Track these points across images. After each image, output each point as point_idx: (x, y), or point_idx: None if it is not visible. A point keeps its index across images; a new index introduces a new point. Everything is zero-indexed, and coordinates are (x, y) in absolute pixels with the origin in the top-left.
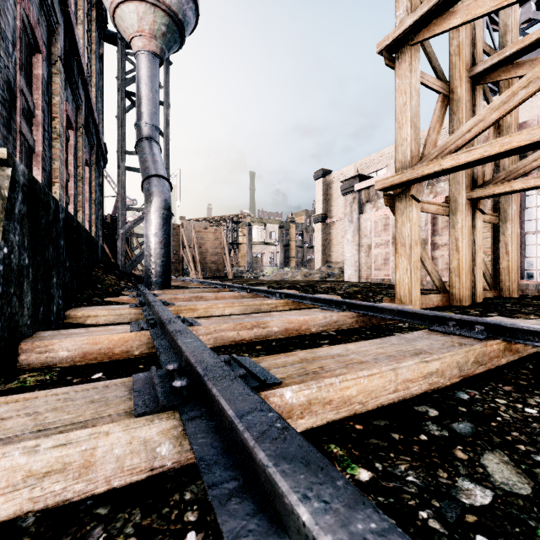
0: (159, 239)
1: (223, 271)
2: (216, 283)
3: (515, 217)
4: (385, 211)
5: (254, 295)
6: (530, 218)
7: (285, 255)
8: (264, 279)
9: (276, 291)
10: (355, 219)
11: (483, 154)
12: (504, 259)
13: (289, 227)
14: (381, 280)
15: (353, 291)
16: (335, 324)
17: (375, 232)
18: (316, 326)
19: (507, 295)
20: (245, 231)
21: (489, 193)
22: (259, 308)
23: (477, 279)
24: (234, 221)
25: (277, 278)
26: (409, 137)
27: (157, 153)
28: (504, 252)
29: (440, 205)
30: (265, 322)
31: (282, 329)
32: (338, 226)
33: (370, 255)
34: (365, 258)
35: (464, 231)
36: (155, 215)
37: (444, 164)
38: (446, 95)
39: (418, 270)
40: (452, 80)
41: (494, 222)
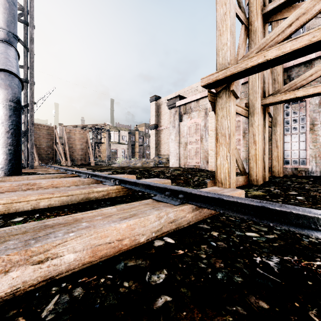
0: (5, 128)
1: (87, 160)
2: (68, 169)
3: (282, 123)
4: (196, 120)
5: (94, 180)
6: (287, 125)
7: (132, 150)
8: (115, 166)
9: (112, 177)
10: (177, 125)
11: (311, 40)
12: (275, 151)
13: (135, 133)
14: (194, 166)
15: (177, 174)
16: (172, 224)
17: (190, 134)
18: (147, 232)
19: (277, 175)
20: (105, 135)
21: (278, 100)
22: (87, 197)
23: (266, 164)
24: (98, 128)
25: (124, 165)
26: (229, 42)
27: (11, 55)
28: (275, 146)
29: (243, 108)
30: (45, 248)
31: (84, 253)
32: (165, 132)
33: (187, 149)
34: (183, 151)
35: (259, 128)
36: (0, 106)
37: (268, 55)
38: (246, 27)
39: (234, 157)
40: (251, 15)
41: (269, 126)
